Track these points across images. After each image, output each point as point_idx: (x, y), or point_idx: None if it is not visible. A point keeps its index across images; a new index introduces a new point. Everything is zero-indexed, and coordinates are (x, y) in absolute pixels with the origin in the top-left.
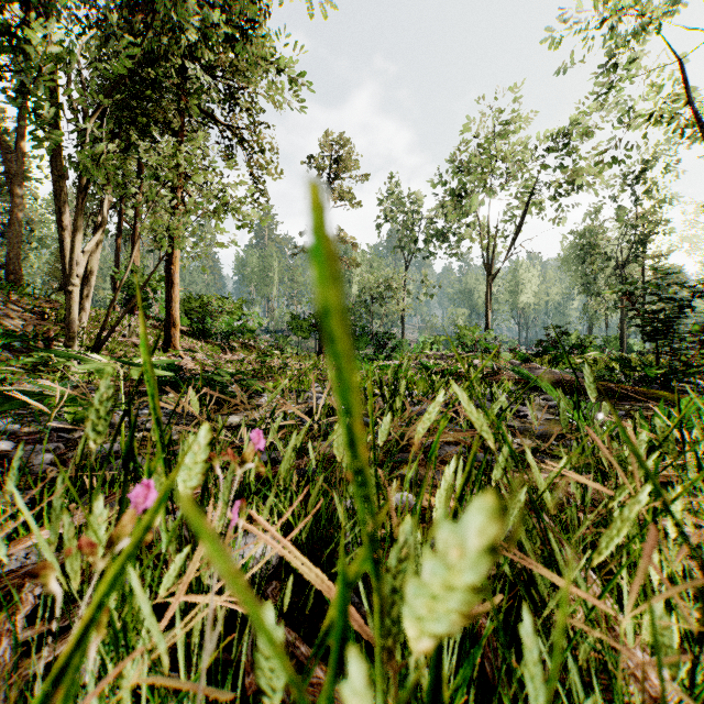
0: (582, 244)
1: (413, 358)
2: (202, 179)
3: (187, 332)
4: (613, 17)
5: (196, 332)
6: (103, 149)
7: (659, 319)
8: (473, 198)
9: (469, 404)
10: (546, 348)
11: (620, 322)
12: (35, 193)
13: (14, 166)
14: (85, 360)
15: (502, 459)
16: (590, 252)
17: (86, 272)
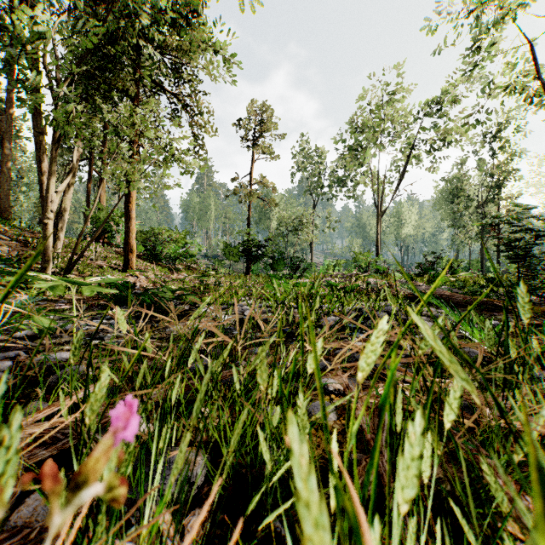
0: (451, 189)
1: (320, 277)
2: (153, 134)
3: (142, 257)
4: (478, 8)
5: (149, 257)
6: (71, 108)
7: (520, 246)
8: (367, 152)
9: (436, 338)
10: (426, 269)
11: (481, 249)
12: (24, 148)
13: (5, 125)
14: (38, 279)
15: (453, 394)
16: (457, 194)
17: (60, 208)
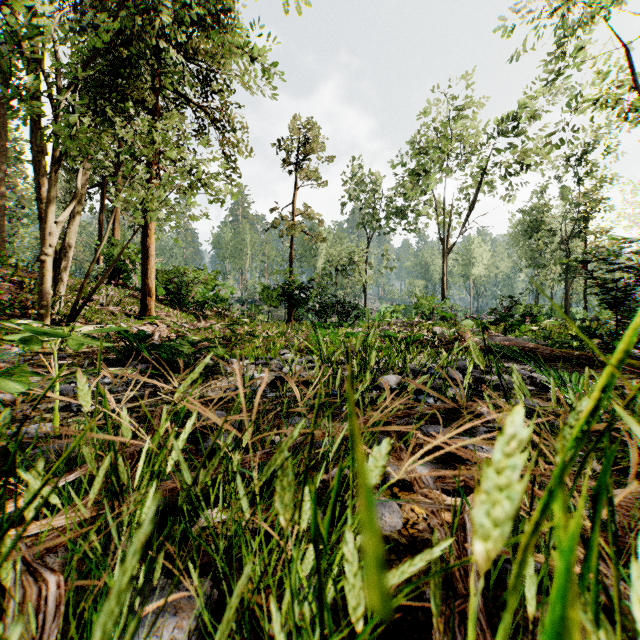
0: (529, 221)
1: (375, 325)
2: (174, 153)
3: (164, 301)
4: (563, 5)
5: (172, 301)
6: (73, 119)
7: (618, 288)
8: (430, 177)
9: None
10: (503, 316)
11: (565, 293)
12: (25, 172)
13: None
14: (4, 328)
15: None
16: (537, 228)
17: (64, 243)
